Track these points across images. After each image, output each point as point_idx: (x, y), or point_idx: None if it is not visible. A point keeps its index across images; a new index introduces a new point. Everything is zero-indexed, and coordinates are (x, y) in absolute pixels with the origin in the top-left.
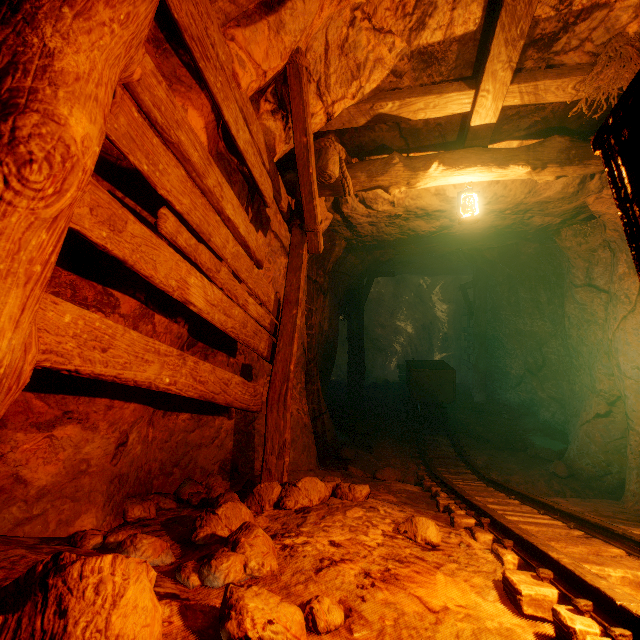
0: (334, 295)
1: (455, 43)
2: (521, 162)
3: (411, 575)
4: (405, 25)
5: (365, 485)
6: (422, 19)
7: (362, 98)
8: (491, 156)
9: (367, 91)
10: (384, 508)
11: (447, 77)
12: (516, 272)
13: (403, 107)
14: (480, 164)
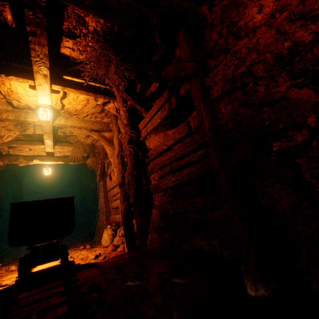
0: (2, 180)
1: (37, 134)
2: (62, 161)
3: (2, 277)
4: (19, 130)
5: (0, 264)
6: (24, 130)
7: (4, 142)
8: (53, 159)
9: (6, 141)
10: (5, 267)
11: (37, 139)
12: (86, 169)
13: (21, 145)
14: (50, 161)
